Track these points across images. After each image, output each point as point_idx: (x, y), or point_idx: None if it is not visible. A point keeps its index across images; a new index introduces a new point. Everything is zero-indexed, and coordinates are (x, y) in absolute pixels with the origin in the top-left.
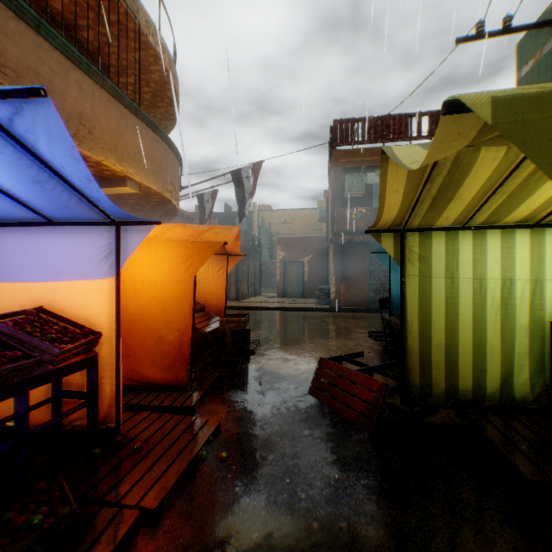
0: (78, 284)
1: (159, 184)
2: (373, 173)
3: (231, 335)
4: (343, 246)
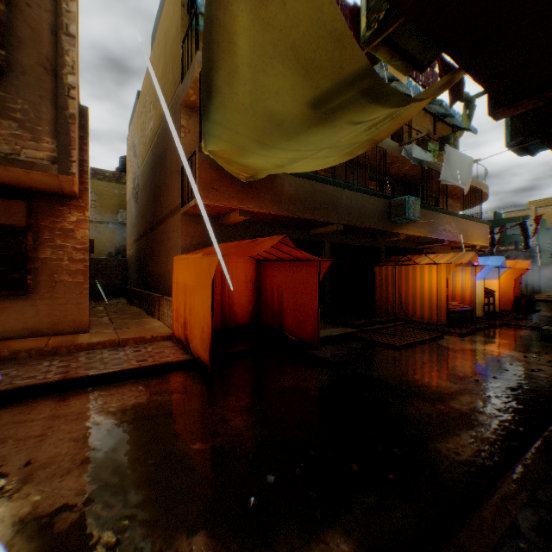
0: (486, 280)
1: (485, 243)
2: None
3: (524, 301)
4: None
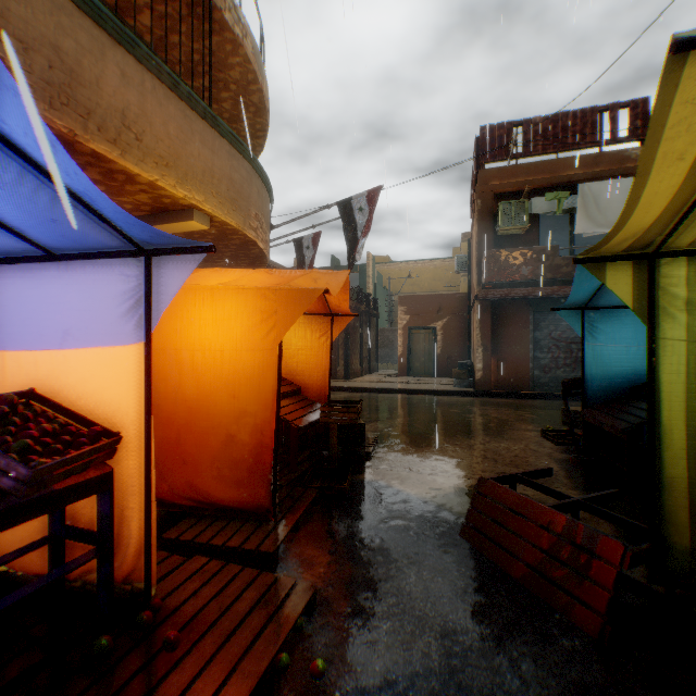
0: (90, 353)
1: (238, 217)
2: (541, 198)
3: (337, 431)
4: (494, 304)
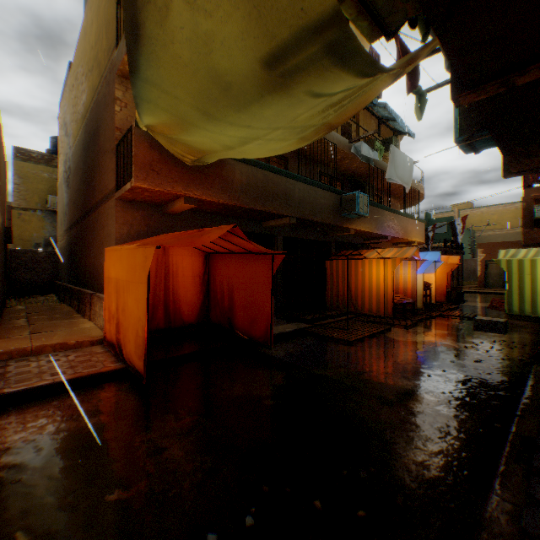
0: (424, 274)
1: (422, 239)
2: None
3: (454, 293)
4: None
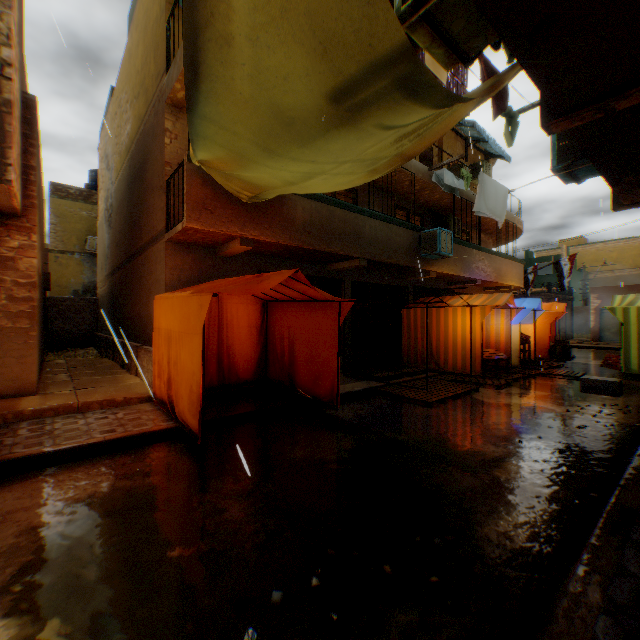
0: (522, 325)
1: (519, 283)
2: None
3: (559, 348)
4: None
